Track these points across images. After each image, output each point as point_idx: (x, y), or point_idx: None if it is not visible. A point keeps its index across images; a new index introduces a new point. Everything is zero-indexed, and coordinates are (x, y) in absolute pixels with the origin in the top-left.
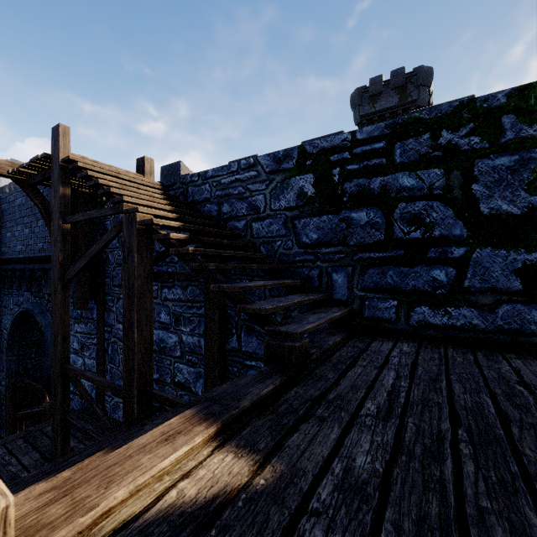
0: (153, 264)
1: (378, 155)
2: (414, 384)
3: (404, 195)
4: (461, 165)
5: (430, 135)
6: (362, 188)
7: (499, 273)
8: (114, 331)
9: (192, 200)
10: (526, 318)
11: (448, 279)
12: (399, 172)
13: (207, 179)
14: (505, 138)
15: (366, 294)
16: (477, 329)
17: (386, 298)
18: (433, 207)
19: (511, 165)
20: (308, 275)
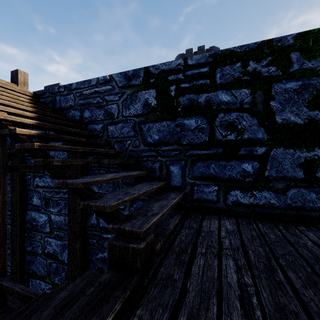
0: (6, 159)
1: (204, 77)
2: (256, 279)
3: (223, 107)
4: (262, 87)
5: (241, 64)
6: (192, 101)
7: (289, 166)
8: None
9: (59, 107)
10: (307, 198)
11: (254, 170)
12: (219, 90)
13: (72, 90)
14: (293, 68)
15: (195, 181)
16: (273, 206)
17: (209, 184)
18: (243, 117)
19: (297, 88)
20: (151, 167)
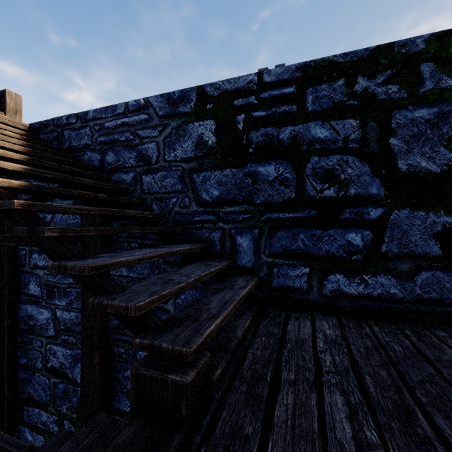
0: None
1: (288, 101)
2: (385, 432)
3: (317, 147)
4: (378, 116)
5: (345, 81)
6: (270, 138)
7: (418, 236)
8: None
9: (69, 147)
10: (446, 286)
11: (364, 244)
12: (312, 121)
13: (87, 121)
14: (424, 87)
15: (274, 260)
16: (394, 299)
17: (297, 264)
18: (348, 162)
19: (430, 118)
20: (208, 238)
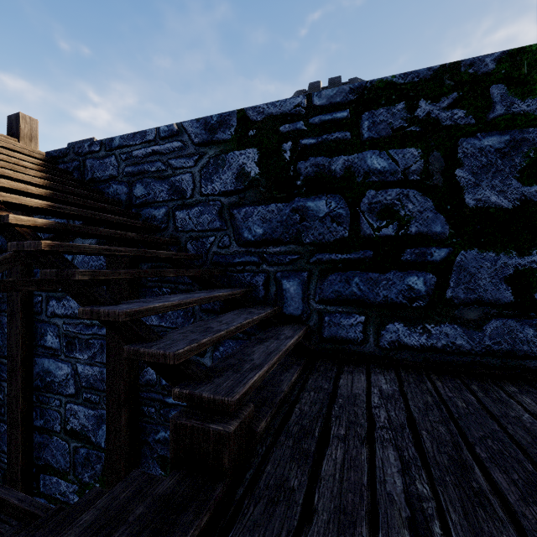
0: None
1: (341, 127)
2: (437, 486)
3: (374, 179)
4: (442, 145)
5: (406, 105)
6: (320, 169)
7: (487, 280)
8: None
9: (91, 178)
10: (518, 336)
11: (427, 288)
12: (368, 150)
13: (113, 149)
14: (494, 112)
15: (325, 307)
16: (461, 351)
17: (351, 312)
18: (409, 197)
19: (501, 147)
20: (251, 282)
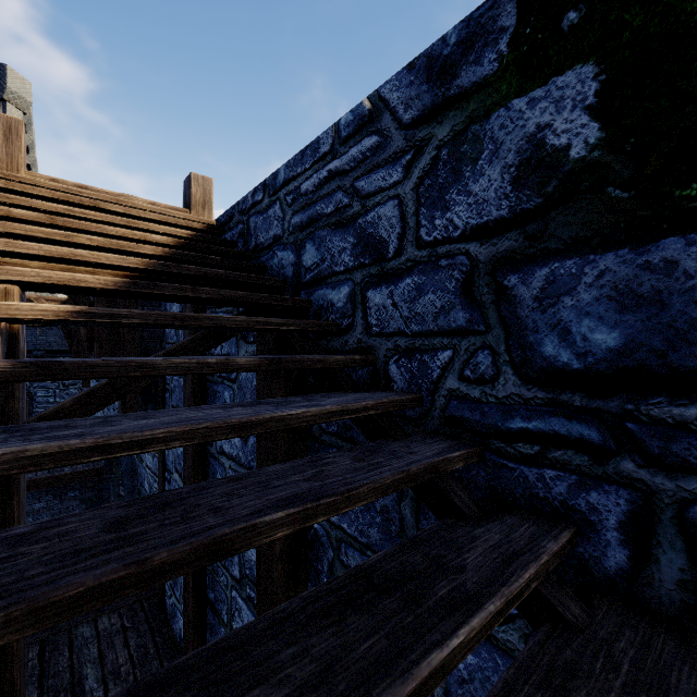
0: None
1: None
2: None
3: None
4: None
5: None
6: None
7: None
8: (172, 482)
9: (254, 247)
10: None
11: None
12: None
13: (277, 190)
14: None
15: None
16: None
17: None
18: None
19: None
20: (568, 505)
